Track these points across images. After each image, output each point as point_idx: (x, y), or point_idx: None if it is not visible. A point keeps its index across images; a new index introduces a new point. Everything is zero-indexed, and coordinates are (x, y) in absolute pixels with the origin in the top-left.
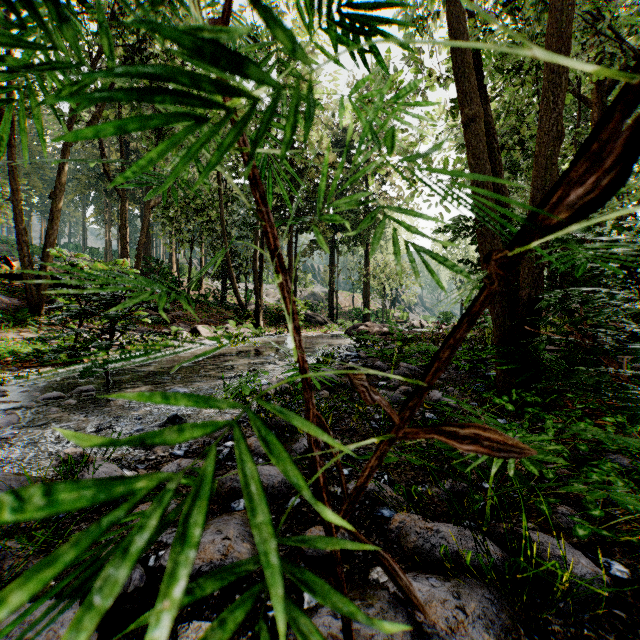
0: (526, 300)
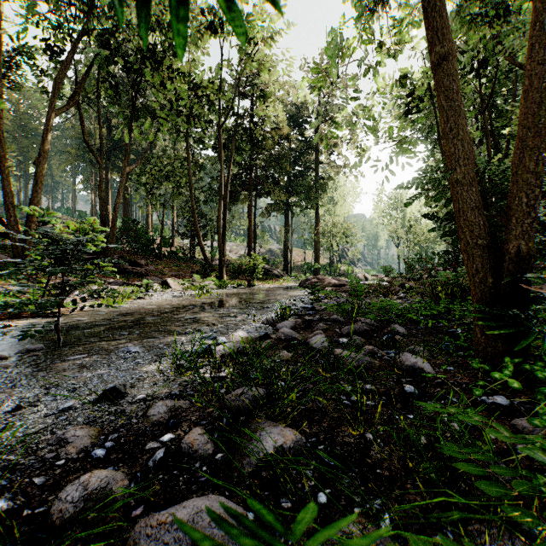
0: (513, 254)
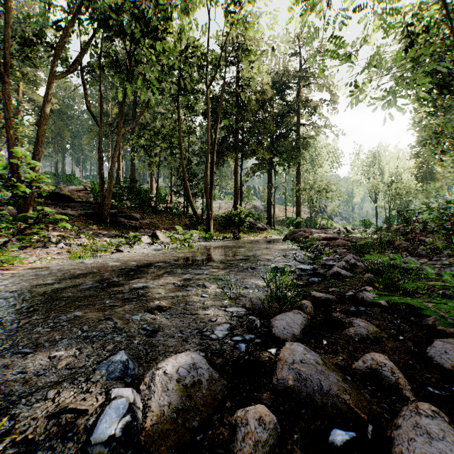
0: None
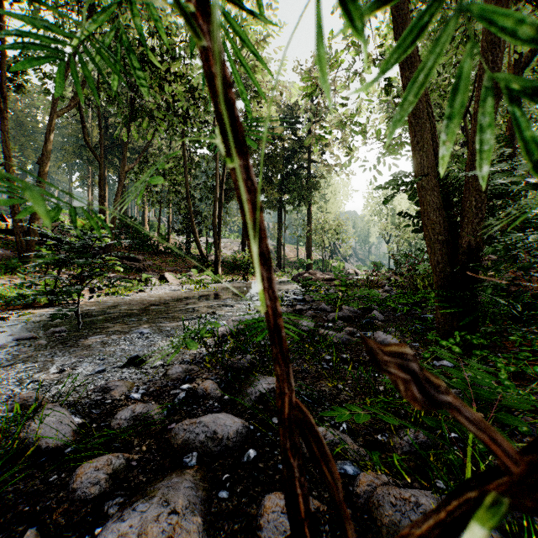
0: (466, 248)
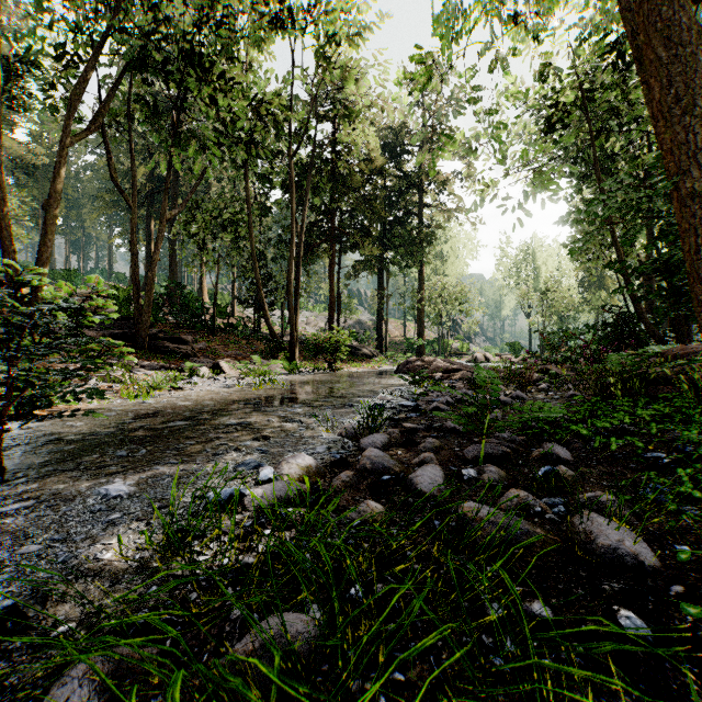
0: None
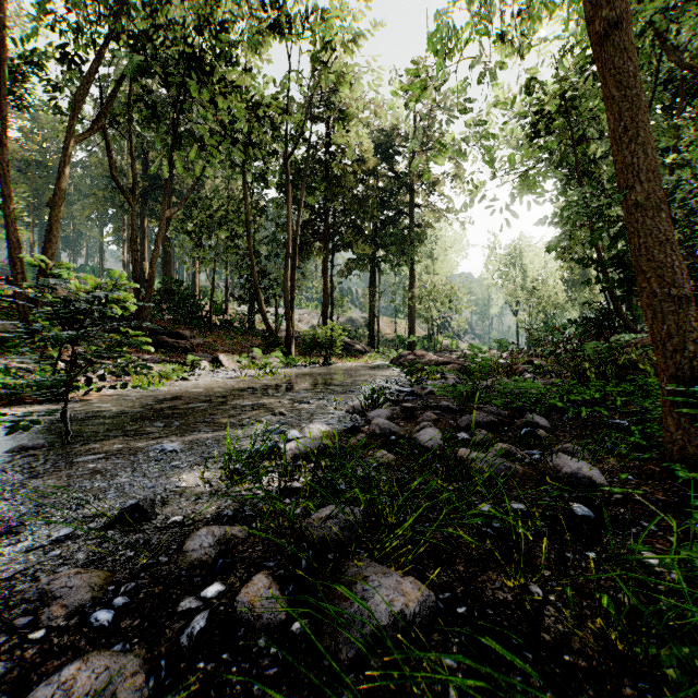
0: None
